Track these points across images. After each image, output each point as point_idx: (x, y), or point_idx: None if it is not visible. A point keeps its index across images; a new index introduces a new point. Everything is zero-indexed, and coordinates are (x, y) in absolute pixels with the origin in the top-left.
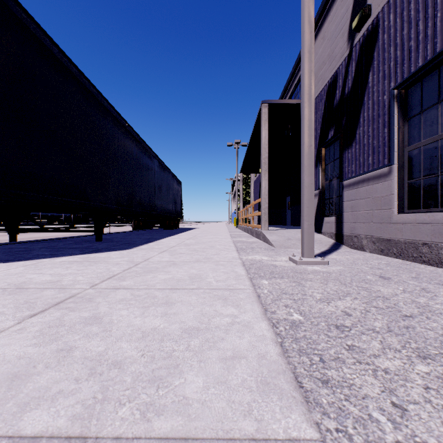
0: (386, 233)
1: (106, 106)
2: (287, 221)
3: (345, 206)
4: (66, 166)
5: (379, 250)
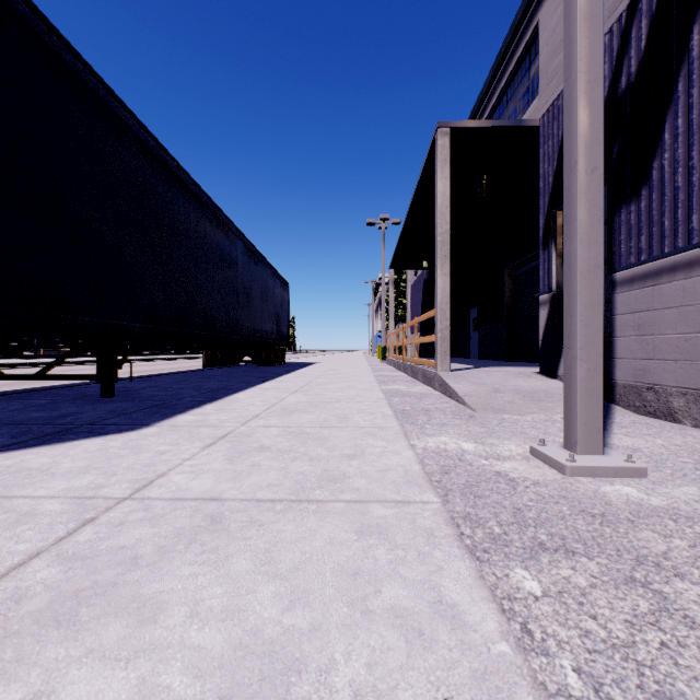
0: None
1: (122, 115)
2: (471, 350)
3: (619, 324)
4: None
5: None
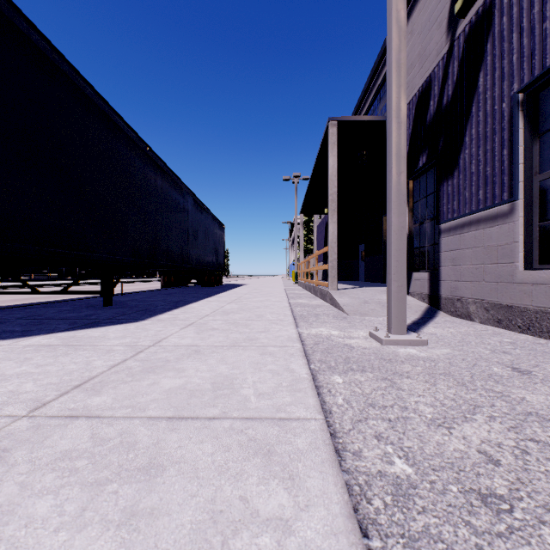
0: (506, 297)
1: (117, 121)
2: (360, 275)
3: (442, 258)
4: (53, 203)
5: (495, 320)
